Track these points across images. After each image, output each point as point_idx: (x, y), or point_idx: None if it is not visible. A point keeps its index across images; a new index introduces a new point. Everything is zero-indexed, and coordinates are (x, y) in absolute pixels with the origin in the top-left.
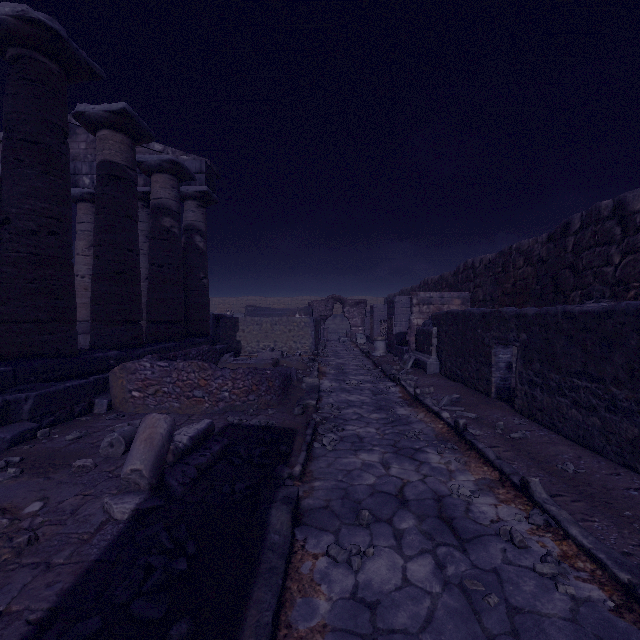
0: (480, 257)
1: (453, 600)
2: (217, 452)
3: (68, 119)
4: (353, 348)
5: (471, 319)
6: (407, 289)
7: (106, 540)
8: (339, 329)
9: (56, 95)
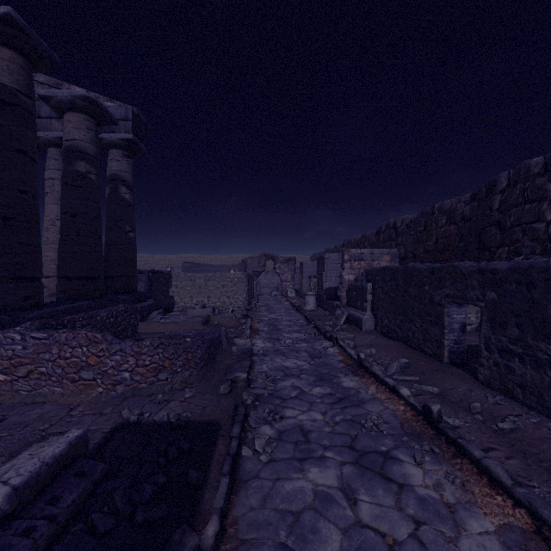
0: (402, 217)
1: None
2: (69, 507)
3: None
4: (284, 302)
5: (415, 275)
6: (331, 248)
7: None
8: (270, 284)
9: None
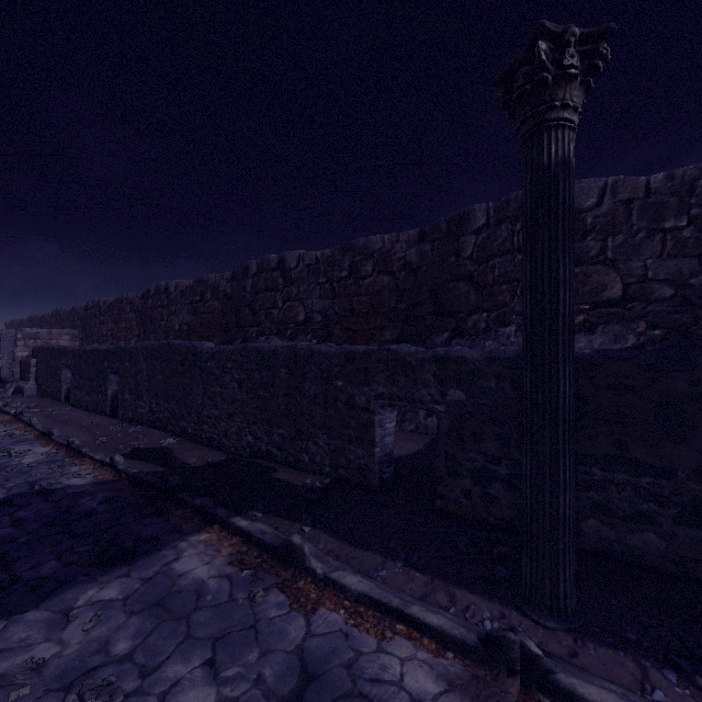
0: (104, 299)
1: None
2: None
3: None
4: None
5: (54, 352)
6: (38, 316)
7: None
8: None
9: None
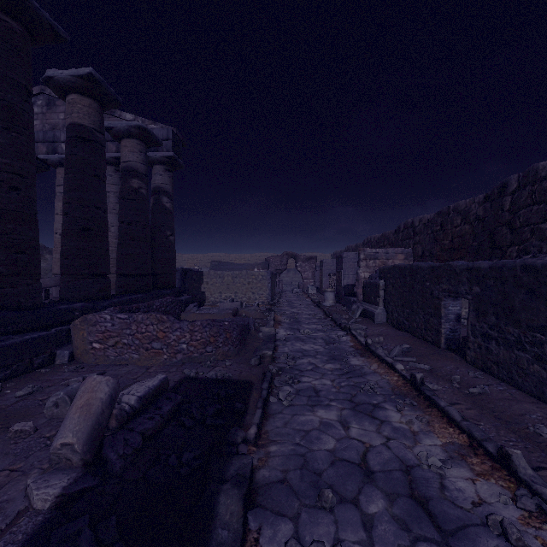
0: (419, 217)
1: None
2: (168, 412)
3: (48, 92)
4: (305, 298)
5: (419, 272)
6: (352, 246)
7: (15, 542)
8: (292, 281)
9: (18, 54)
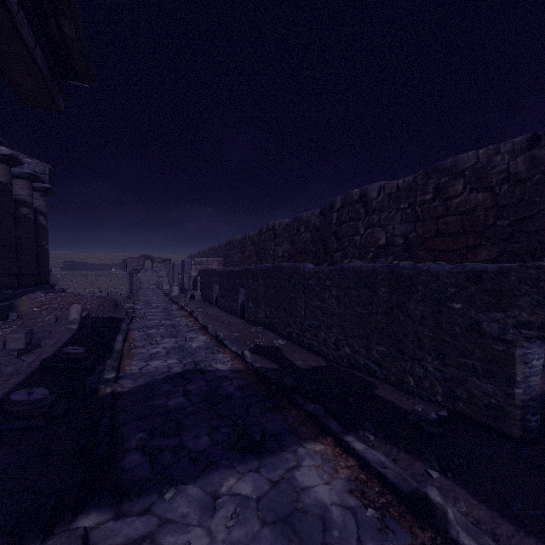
0: (236, 237)
1: (167, 331)
2: (96, 320)
3: None
4: (159, 292)
5: (209, 273)
6: (202, 251)
7: (74, 331)
8: (150, 280)
9: None
